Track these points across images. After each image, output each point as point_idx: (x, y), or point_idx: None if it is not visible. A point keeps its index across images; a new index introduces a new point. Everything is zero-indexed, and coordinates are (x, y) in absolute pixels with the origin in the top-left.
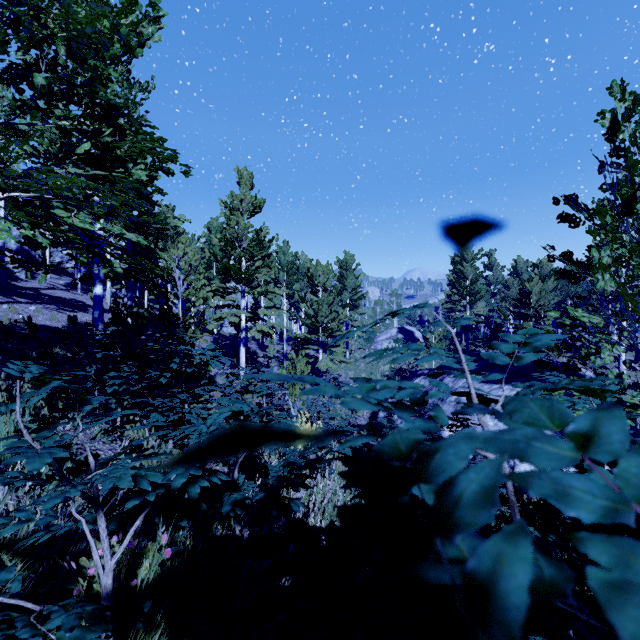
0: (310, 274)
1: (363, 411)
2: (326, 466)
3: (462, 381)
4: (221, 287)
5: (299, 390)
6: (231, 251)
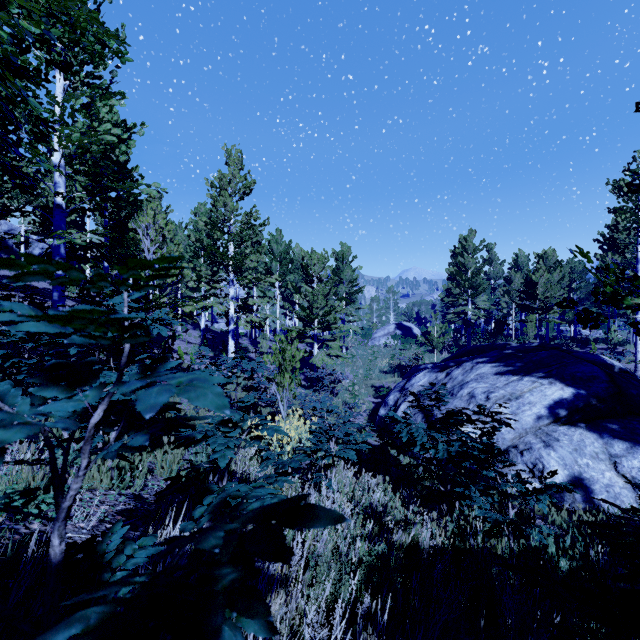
0: (304, 263)
1: (361, 409)
2: (322, 476)
3: (474, 373)
4: (208, 275)
5: (289, 379)
6: (218, 235)
